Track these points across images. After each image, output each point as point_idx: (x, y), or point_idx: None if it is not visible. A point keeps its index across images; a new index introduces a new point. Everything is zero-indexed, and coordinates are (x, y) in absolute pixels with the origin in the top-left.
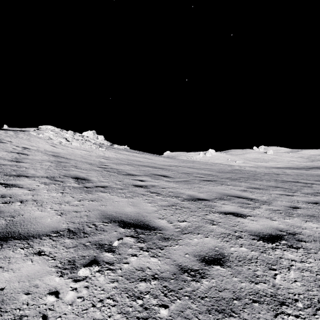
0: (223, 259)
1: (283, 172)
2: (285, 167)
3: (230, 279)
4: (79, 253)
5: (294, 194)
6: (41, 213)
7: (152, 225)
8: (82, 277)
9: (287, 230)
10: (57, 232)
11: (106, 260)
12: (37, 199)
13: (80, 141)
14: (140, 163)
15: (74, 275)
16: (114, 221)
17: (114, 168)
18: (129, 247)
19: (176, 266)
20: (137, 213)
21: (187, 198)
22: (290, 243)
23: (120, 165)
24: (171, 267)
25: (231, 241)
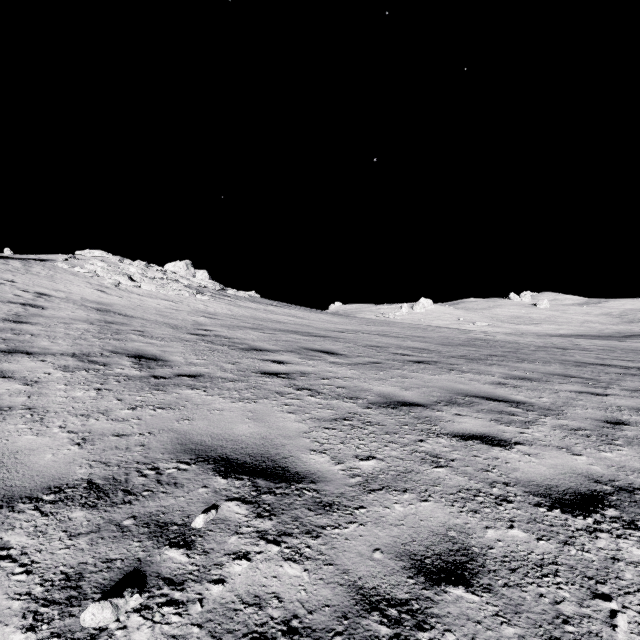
0: (471, 566)
1: (574, 344)
2: (574, 335)
3: (496, 631)
4: (99, 552)
5: (607, 392)
6: (35, 440)
7: (295, 468)
8: (90, 630)
9: (613, 479)
10: (59, 491)
11: (166, 571)
12: (37, 404)
13: (158, 282)
14: (279, 326)
15: (70, 623)
16: (204, 460)
17: (224, 335)
18: (231, 532)
19: (349, 590)
20: (261, 437)
21: (376, 401)
22: (628, 515)
23: (236, 330)
24: (336, 594)
25: (485, 510)
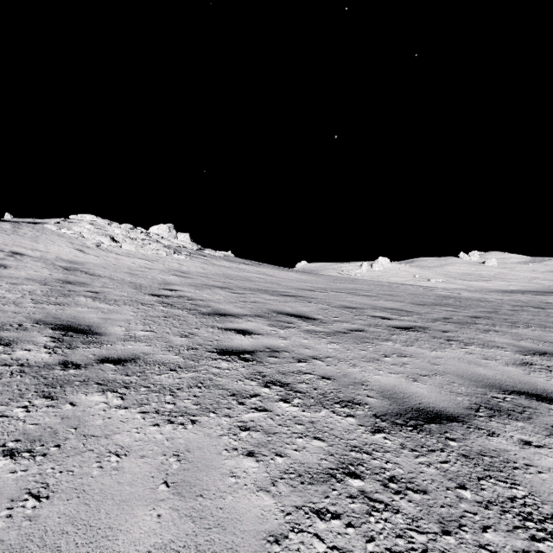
0: None
1: (545, 302)
2: (526, 291)
3: None
4: None
5: None
6: None
7: None
8: None
9: None
10: None
11: None
12: None
13: (139, 242)
14: (249, 285)
15: None
16: None
17: (188, 296)
18: None
19: None
20: None
21: (384, 409)
22: None
23: (204, 290)
24: None
25: None
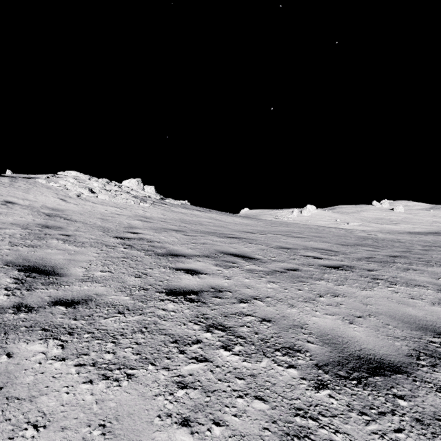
0: None
1: None
2: (429, 232)
3: None
4: None
5: None
6: None
7: None
8: None
9: None
10: None
11: None
12: None
13: (112, 193)
14: (200, 228)
15: None
16: None
17: (148, 238)
18: None
19: None
20: None
21: (325, 357)
22: None
23: (161, 233)
24: None
25: None
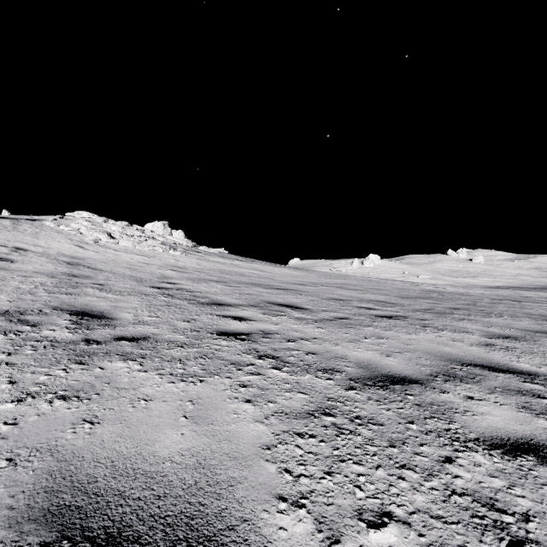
0: None
1: (523, 296)
2: (511, 287)
3: None
4: None
5: None
6: None
7: None
8: None
9: None
10: None
11: None
12: None
13: (135, 239)
14: (243, 279)
15: None
16: (70, 546)
17: (187, 288)
18: None
19: None
20: (197, 464)
21: (358, 374)
22: None
23: (201, 283)
24: None
25: None
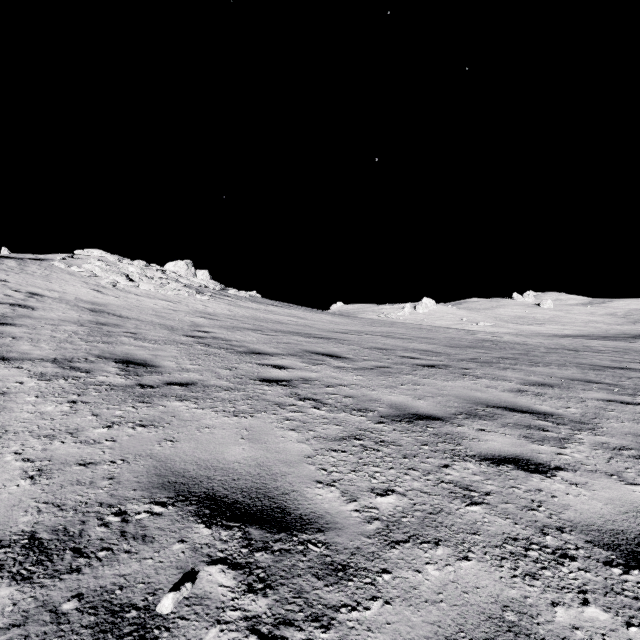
0: None
1: (585, 345)
2: (580, 335)
3: None
4: None
5: (637, 400)
6: None
7: (298, 509)
8: None
9: None
10: None
11: None
12: None
13: (157, 281)
14: (280, 327)
15: None
16: (185, 498)
17: (222, 337)
18: (211, 620)
19: None
20: (257, 464)
21: (388, 413)
22: None
23: (235, 332)
24: None
25: (545, 574)
